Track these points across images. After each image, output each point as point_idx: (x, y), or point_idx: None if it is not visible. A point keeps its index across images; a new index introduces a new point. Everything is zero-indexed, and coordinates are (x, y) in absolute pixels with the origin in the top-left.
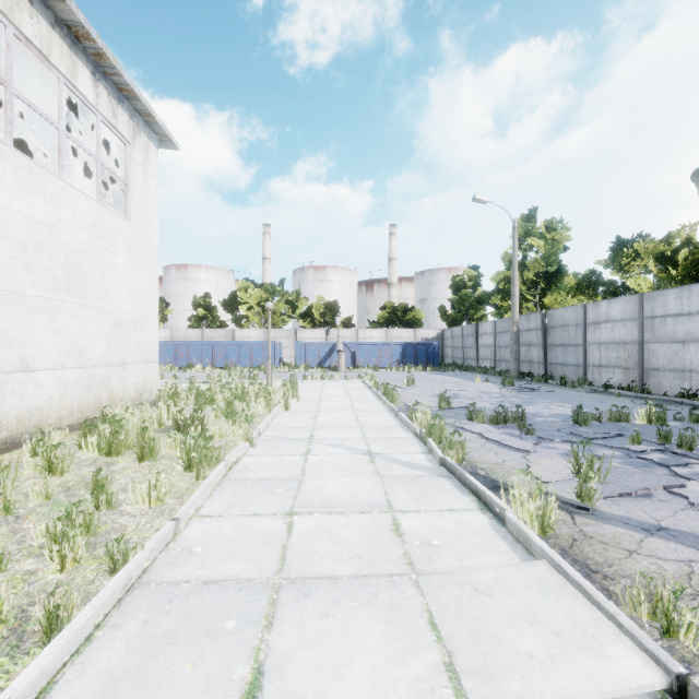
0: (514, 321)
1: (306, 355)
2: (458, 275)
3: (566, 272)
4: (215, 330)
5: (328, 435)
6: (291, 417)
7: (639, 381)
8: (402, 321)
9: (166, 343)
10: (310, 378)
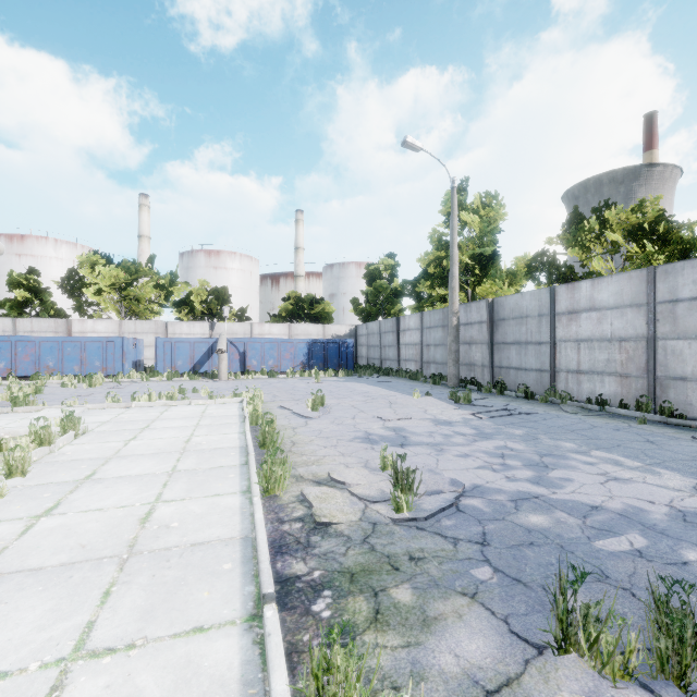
0: (454, 311)
1: (173, 356)
2: (372, 264)
3: (498, 258)
4: (37, 320)
5: None
6: None
7: (649, 395)
8: (309, 315)
9: None
10: (146, 398)
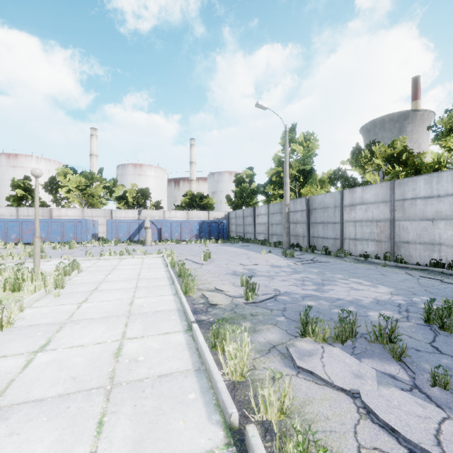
0: (286, 204)
1: (117, 231)
2: (239, 173)
3: (315, 171)
4: (31, 208)
5: None
6: None
7: (391, 252)
8: (199, 205)
9: None
10: (108, 254)
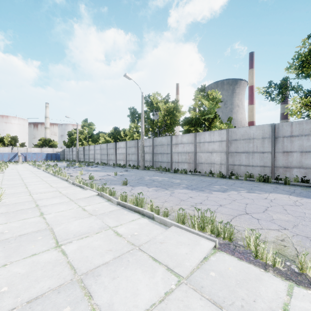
0: (77, 148)
1: (2, 157)
2: (70, 131)
3: (95, 136)
4: None
5: (20, 169)
6: (9, 168)
7: (94, 161)
8: (48, 145)
9: None
10: (9, 164)
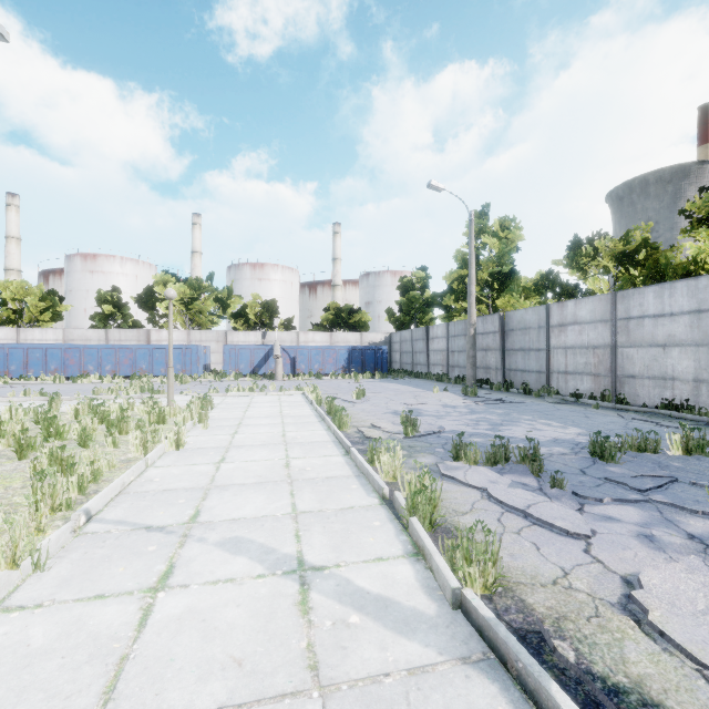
0: (472, 323)
1: (237, 361)
2: (406, 276)
3: (517, 274)
4: (124, 331)
5: (227, 509)
6: (178, 464)
7: (612, 390)
8: (348, 324)
9: (50, 346)
10: (236, 390)
